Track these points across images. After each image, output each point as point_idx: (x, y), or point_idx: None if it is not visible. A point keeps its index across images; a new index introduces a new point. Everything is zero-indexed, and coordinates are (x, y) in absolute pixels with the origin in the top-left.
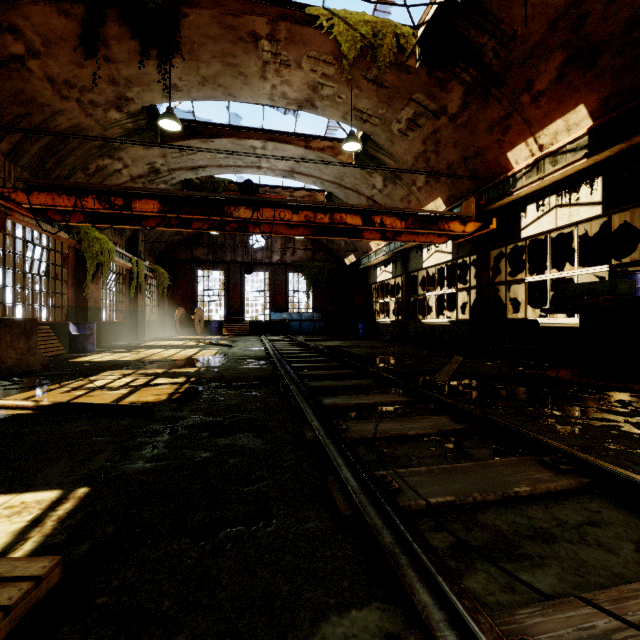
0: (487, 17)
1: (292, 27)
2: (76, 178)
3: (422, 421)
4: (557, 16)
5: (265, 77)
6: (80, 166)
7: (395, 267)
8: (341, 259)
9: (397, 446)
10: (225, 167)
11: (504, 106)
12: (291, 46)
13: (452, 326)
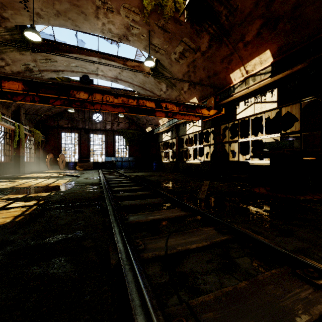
0: None
1: None
2: None
3: (198, 234)
4: None
5: (98, 17)
6: None
7: (172, 133)
8: (144, 129)
9: (183, 261)
10: (76, 72)
11: (229, 48)
12: None
13: (201, 164)
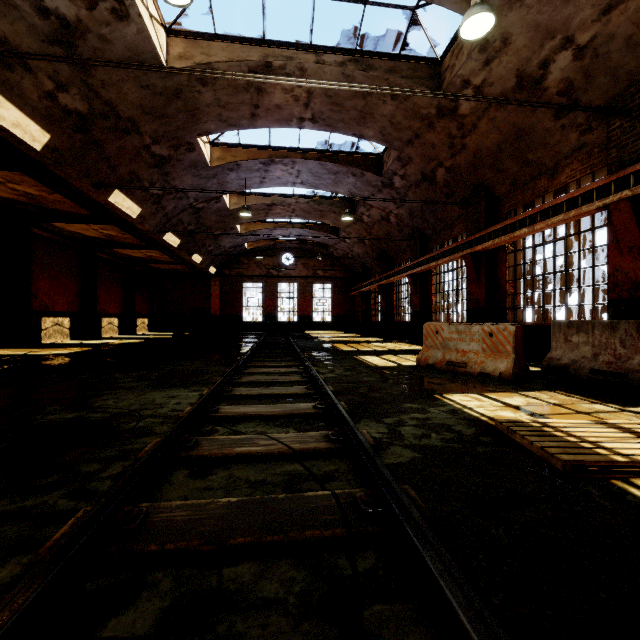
0: None
1: None
2: None
3: None
4: None
5: None
6: None
7: None
8: None
9: None
10: None
11: None
12: None
13: None
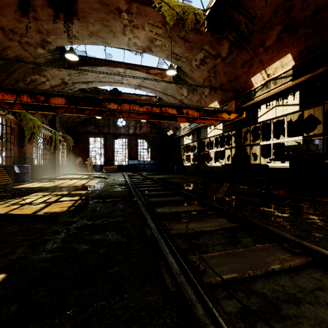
0: (242, 5)
1: (139, 6)
2: (19, 85)
3: (212, 222)
4: (278, 6)
5: (125, 33)
6: (21, 79)
7: (193, 137)
8: (165, 132)
9: (199, 238)
10: (103, 82)
11: (250, 53)
12: (139, 17)
13: (222, 167)
